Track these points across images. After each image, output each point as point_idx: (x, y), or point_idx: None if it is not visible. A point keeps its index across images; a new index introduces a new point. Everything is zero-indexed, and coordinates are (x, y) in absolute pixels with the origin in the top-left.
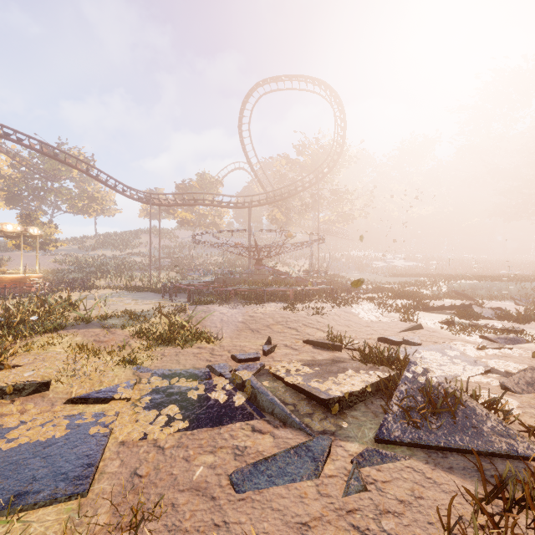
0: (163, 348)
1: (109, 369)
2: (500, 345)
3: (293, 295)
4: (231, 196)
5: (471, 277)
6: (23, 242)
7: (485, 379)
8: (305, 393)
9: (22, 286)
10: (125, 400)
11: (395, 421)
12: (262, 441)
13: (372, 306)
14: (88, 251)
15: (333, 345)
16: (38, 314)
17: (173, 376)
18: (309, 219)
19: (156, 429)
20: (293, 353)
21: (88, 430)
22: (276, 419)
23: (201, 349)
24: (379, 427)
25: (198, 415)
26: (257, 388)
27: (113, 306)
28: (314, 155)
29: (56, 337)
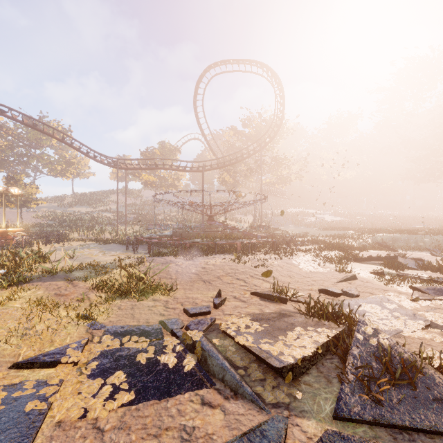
0: (120, 300)
1: (62, 326)
2: (431, 296)
3: (241, 247)
4: (187, 161)
5: (391, 231)
6: (8, 200)
7: (427, 334)
8: (256, 356)
9: (4, 239)
10: (72, 364)
11: (353, 393)
12: (211, 419)
13: (310, 257)
14: (66, 208)
15: (279, 298)
16: (7, 267)
17: (125, 334)
18: (253, 181)
19: (98, 403)
20: (242, 305)
21: (24, 405)
22: (226, 387)
23: (155, 301)
24: (336, 401)
25: (145, 384)
26: (208, 350)
27: (81, 257)
28: (258, 127)
29: (19, 291)
